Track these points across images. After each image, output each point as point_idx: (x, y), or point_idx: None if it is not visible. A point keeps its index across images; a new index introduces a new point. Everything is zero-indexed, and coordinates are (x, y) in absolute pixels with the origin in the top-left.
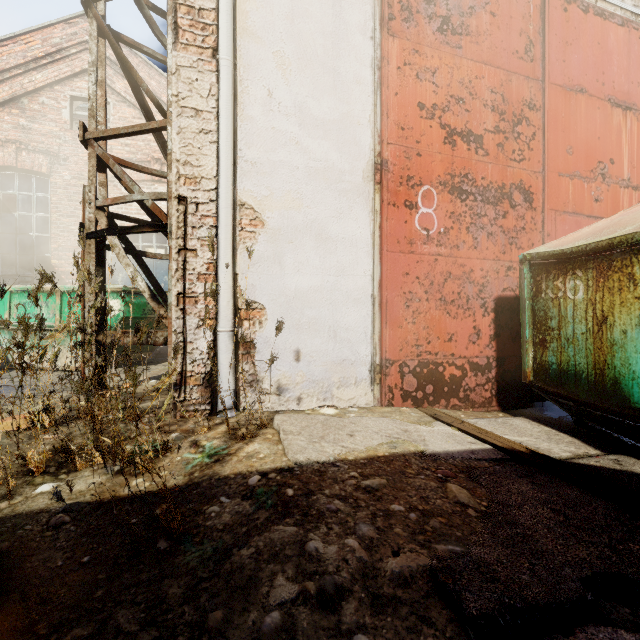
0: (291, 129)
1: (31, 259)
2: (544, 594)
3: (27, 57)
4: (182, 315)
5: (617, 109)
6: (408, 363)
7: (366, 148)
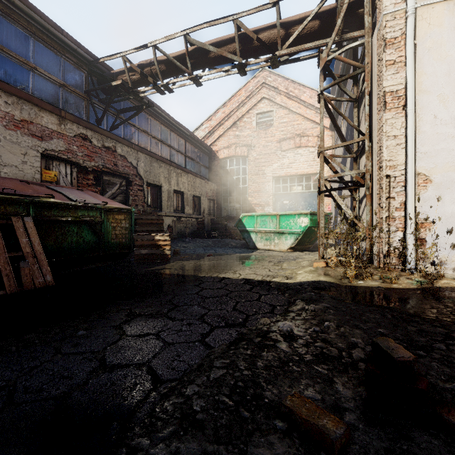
0: (448, 131)
1: (240, 198)
2: None
3: (239, 102)
4: (387, 226)
5: None
6: None
7: None
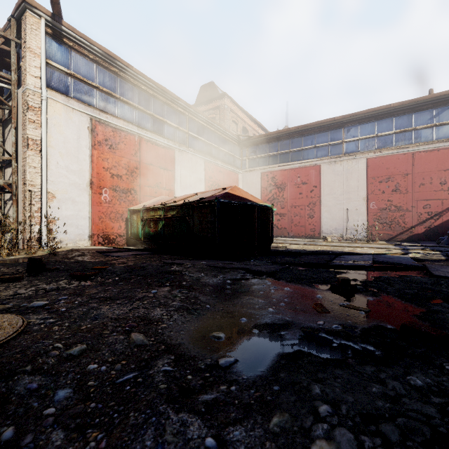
0: (64, 172)
1: None
2: (109, 251)
3: None
4: (30, 222)
5: (162, 169)
6: (100, 234)
7: (87, 178)
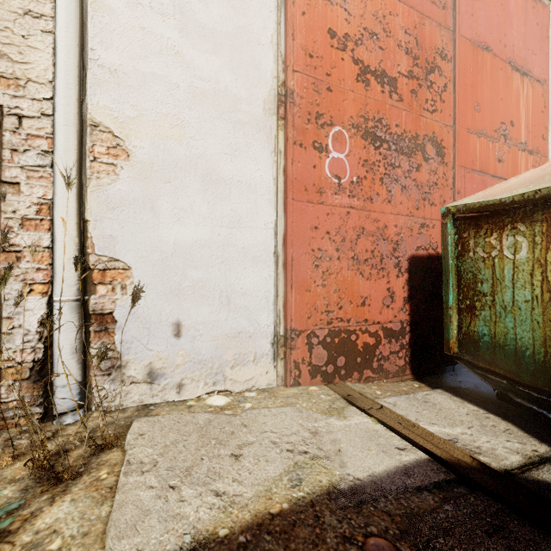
0: (168, 34)
1: None
2: None
3: None
4: None
5: (516, 73)
6: (317, 333)
7: (268, 74)
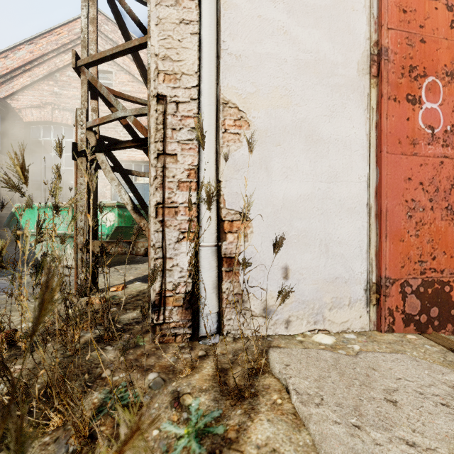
0: (278, 17)
1: (61, 185)
2: None
3: (58, 44)
4: (161, 228)
5: None
6: (410, 282)
7: (361, 37)
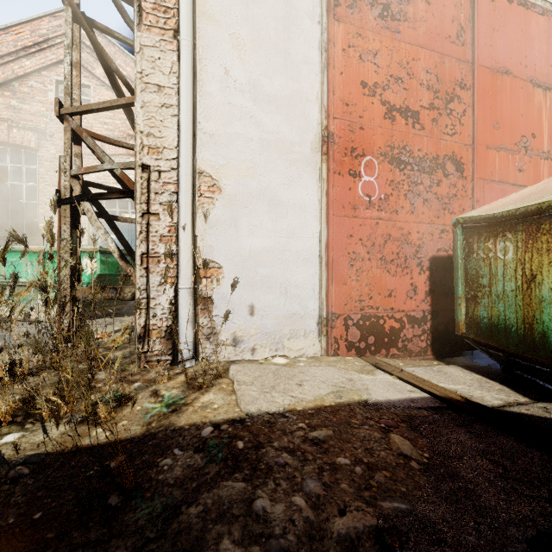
0: (246, 104)
1: (21, 223)
2: None
3: (17, 46)
4: (146, 273)
5: (538, 89)
6: (352, 316)
7: (314, 122)
